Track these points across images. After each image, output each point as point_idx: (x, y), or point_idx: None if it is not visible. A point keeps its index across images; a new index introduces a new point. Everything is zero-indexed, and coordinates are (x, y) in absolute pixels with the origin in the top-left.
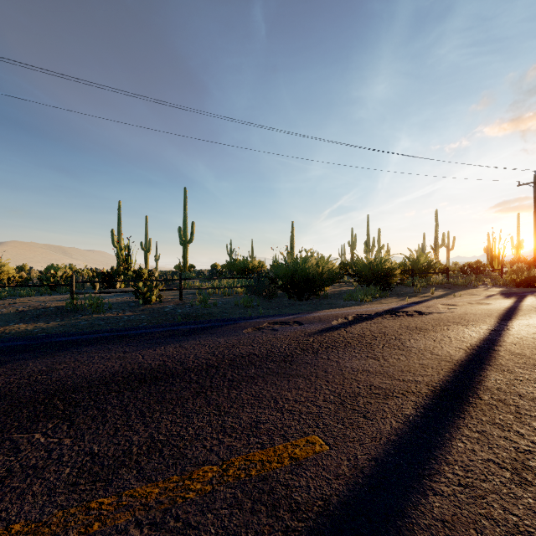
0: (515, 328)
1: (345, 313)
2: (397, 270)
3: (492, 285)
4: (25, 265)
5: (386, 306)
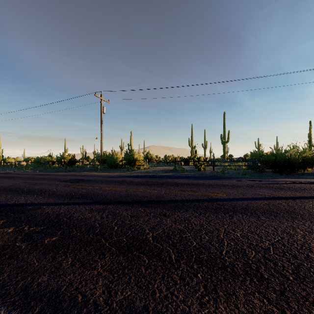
0: None
1: (297, 180)
2: None
3: None
4: (157, 155)
5: None
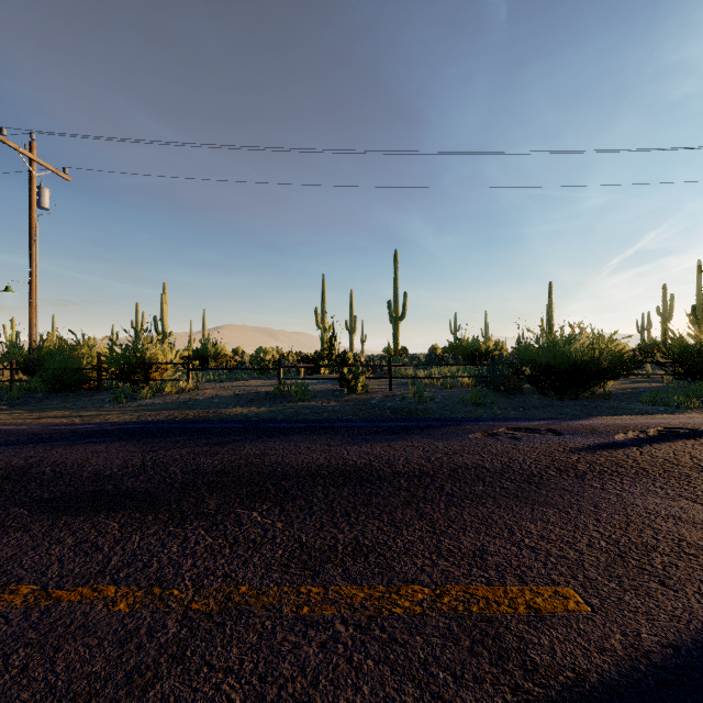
0: None
1: (642, 424)
2: None
3: None
4: (239, 348)
5: None
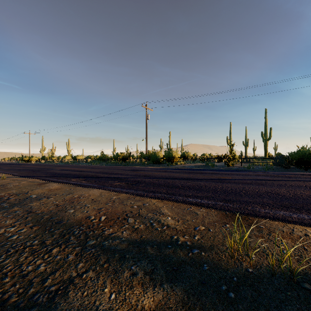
0: None
1: (308, 173)
2: None
3: None
4: (195, 154)
5: None
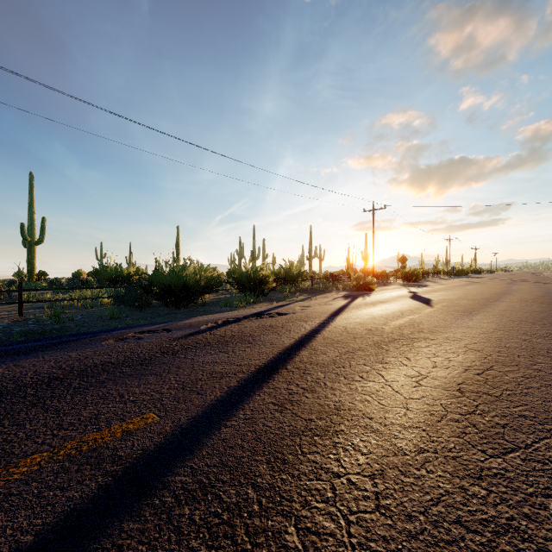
0: (336, 321)
1: (216, 318)
2: (270, 278)
3: (343, 289)
4: None
5: (255, 310)
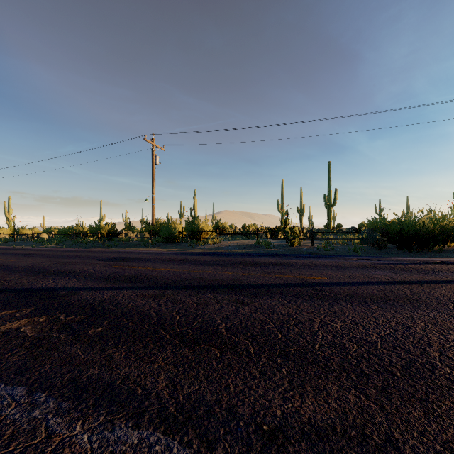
0: None
1: (431, 260)
2: None
3: None
4: (232, 225)
5: None
